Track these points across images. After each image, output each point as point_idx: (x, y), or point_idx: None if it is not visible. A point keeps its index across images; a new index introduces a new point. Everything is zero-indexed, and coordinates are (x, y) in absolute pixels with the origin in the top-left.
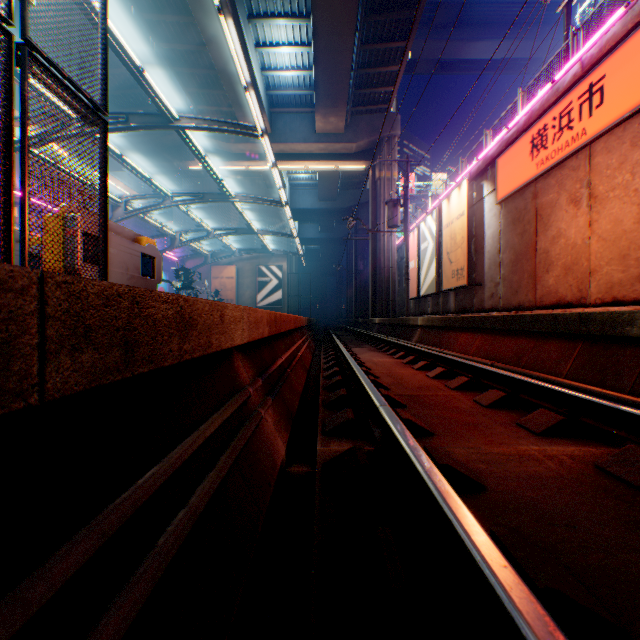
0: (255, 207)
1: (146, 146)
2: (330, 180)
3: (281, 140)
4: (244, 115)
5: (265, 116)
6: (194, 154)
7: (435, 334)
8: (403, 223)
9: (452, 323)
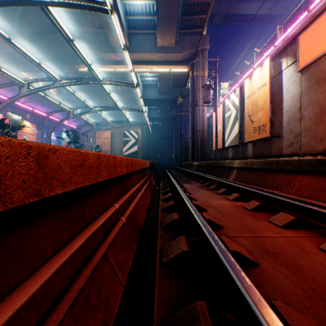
0: (122, 97)
1: (51, 54)
2: (166, 80)
3: (135, 51)
4: (111, 32)
5: (125, 33)
6: (63, 37)
7: (256, 175)
8: (213, 100)
9: (282, 166)
